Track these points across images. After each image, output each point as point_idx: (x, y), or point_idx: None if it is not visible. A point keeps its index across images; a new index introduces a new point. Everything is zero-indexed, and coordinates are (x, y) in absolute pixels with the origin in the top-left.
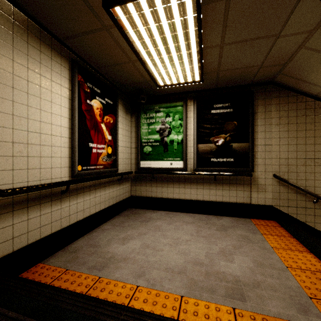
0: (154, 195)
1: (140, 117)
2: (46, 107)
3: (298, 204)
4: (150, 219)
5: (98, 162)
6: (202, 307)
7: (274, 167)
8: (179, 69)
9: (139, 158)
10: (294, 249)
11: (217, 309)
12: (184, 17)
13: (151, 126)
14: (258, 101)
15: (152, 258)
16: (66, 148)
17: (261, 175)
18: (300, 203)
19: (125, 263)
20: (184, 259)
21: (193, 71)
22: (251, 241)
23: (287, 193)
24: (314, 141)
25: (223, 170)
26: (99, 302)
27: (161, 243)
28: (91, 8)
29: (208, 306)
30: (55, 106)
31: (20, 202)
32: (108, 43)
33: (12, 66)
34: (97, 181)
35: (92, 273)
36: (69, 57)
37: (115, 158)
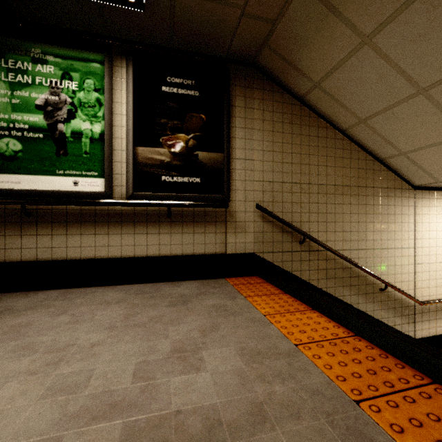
0: (31, 255)
1: None
2: None
3: (284, 247)
4: (3, 313)
5: None
6: None
7: (256, 194)
8: None
9: None
10: (293, 310)
11: None
12: None
13: (20, 91)
14: (236, 88)
15: None
16: None
17: (240, 206)
18: (286, 245)
19: None
20: (61, 409)
21: None
22: (231, 312)
23: (272, 232)
24: (300, 159)
25: (183, 197)
26: None
27: (0, 374)
28: None
29: None
30: None
31: None
32: None
33: None
34: None
35: None
36: None
37: None
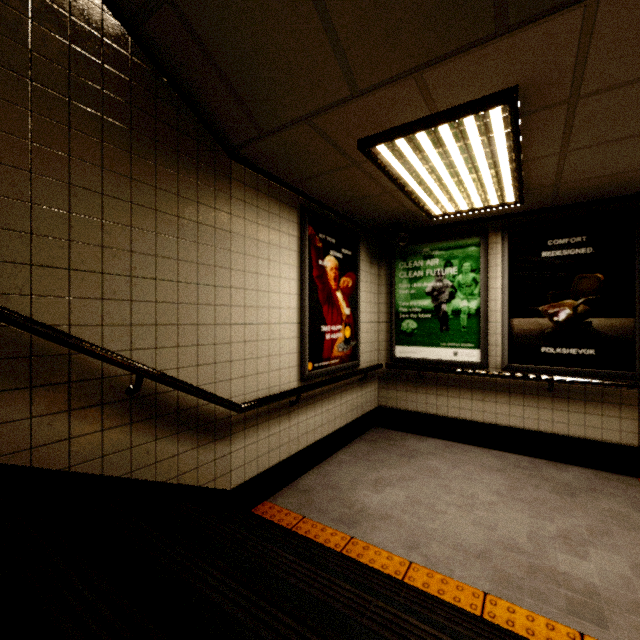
0: (422, 409)
1: (395, 267)
2: (274, 285)
3: None
4: (415, 453)
5: (332, 354)
6: (522, 617)
7: None
8: (473, 193)
9: (393, 341)
10: None
11: (550, 627)
12: (488, 136)
13: (415, 284)
14: None
15: (429, 523)
16: (295, 339)
17: None
18: None
19: (385, 523)
20: (486, 535)
21: (503, 192)
22: (633, 527)
23: None
24: None
25: (569, 372)
26: (367, 569)
27: (442, 500)
28: (339, 150)
29: (532, 619)
30: (283, 282)
31: (251, 418)
32: (355, 178)
33: (244, 244)
34: (331, 385)
35: (339, 528)
36: (298, 204)
37: (355, 344)
